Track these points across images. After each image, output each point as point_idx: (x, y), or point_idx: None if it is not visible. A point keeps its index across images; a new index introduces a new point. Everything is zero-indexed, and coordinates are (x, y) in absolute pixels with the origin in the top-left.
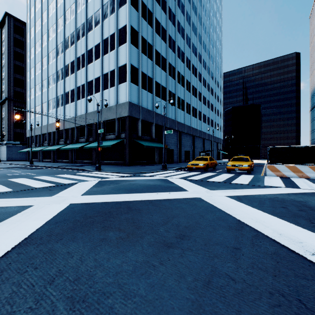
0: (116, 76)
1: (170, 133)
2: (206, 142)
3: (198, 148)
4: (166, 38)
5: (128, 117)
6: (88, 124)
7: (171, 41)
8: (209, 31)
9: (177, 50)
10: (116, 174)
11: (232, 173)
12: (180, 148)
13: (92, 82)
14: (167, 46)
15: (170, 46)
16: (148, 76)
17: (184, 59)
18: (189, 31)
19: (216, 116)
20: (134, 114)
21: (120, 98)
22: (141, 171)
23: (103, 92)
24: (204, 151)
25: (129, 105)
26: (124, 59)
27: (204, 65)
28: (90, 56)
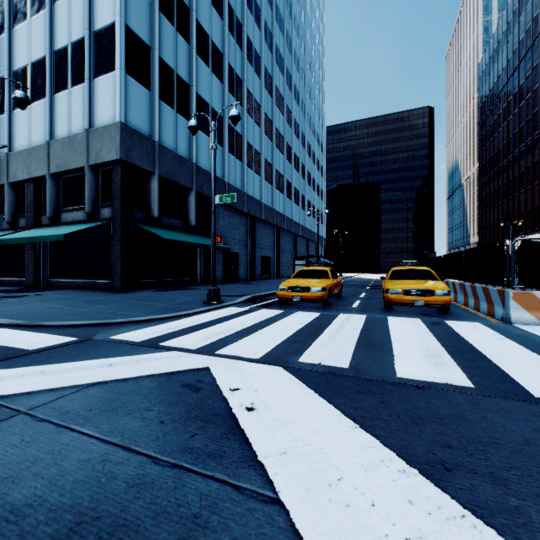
0: (88, 54)
1: (230, 201)
2: (299, 242)
3: (286, 253)
4: (222, 7)
5: (120, 163)
6: (15, 183)
7: (234, 19)
8: (305, 37)
9: (247, 45)
10: (5, 337)
11: (404, 313)
12: (252, 251)
13: (24, 73)
14: (225, 25)
15: (230, 29)
16: (179, 75)
17: (260, 69)
18: (270, 18)
19: (316, 196)
20: (138, 159)
21: (98, 113)
22: (136, 311)
23: (53, 98)
24: (303, 256)
25: (121, 132)
26: (108, 10)
27: (295, 95)
28: (19, 5)
